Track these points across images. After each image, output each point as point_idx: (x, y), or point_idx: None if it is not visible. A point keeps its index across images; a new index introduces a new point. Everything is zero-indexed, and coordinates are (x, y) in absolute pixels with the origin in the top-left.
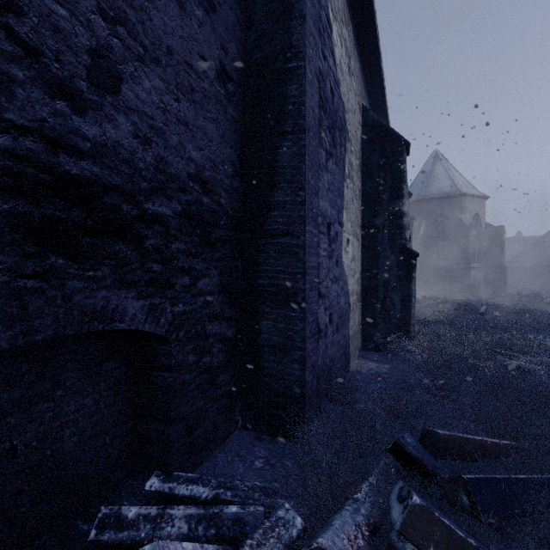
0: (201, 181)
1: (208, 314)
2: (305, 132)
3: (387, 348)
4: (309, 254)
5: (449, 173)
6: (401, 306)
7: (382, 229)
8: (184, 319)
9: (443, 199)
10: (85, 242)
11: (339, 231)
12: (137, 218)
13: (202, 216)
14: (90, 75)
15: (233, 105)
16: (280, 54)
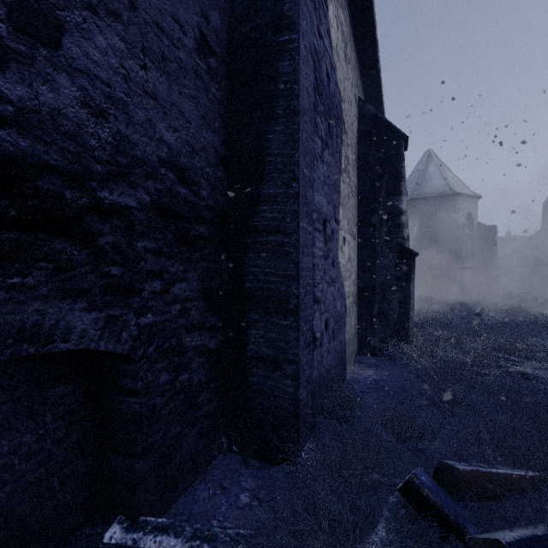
0: (176, 168)
1: (185, 324)
2: (299, 115)
3: (384, 352)
4: (303, 254)
5: (442, 172)
6: (399, 308)
7: (379, 228)
8: (154, 332)
9: (437, 199)
10: (6, 239)
11: (335, 229)
12: (88, 209)
13: (177, 210)
14: (13, 16)
15: (216, 83)
16: (270, 26)
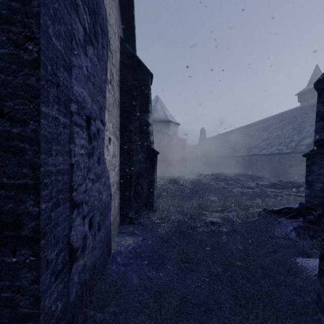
0: None
1: None
2: None
3: (138, 220)
4: (50, 153)
5: (163, 108)
6: (148, 189)
7: (135, 133)
8: None
9: (161, 122)
10: None
11: (101, 129)
12: None
13: None
14: None
15: None
16: None
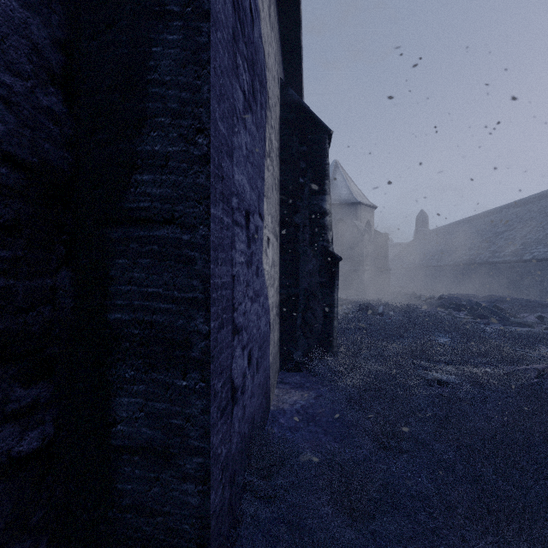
0: None
1: None
2: (208, 19)
3: (308, 367)
4: (217, 262)
5: (346, 182)
6: (323, 317)
7: (303, 229)
8: None
9: (343, 206)
10: None
11: (259, 226)
12: None
13: None
14: None
15: None
16: None
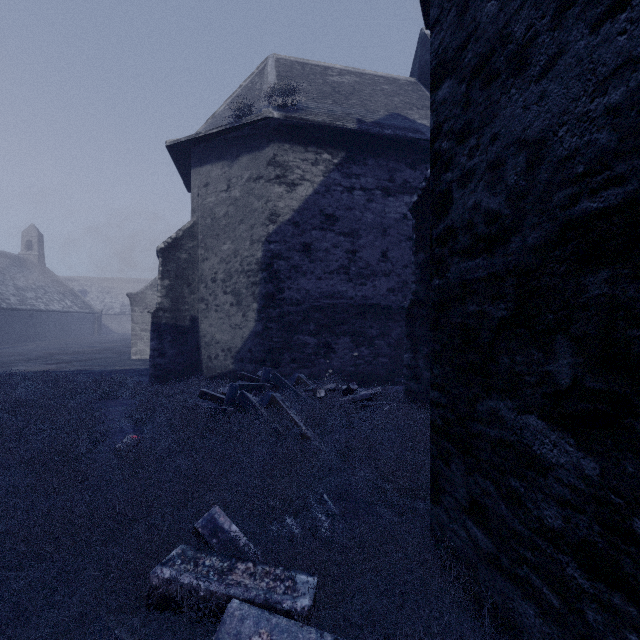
0: None
1: None
2: None
3: None
4: None
5: None
6: None
7: None
8: None
9: None
10: None
11: None
12: None
13: None
14: None
15: None
16: None
